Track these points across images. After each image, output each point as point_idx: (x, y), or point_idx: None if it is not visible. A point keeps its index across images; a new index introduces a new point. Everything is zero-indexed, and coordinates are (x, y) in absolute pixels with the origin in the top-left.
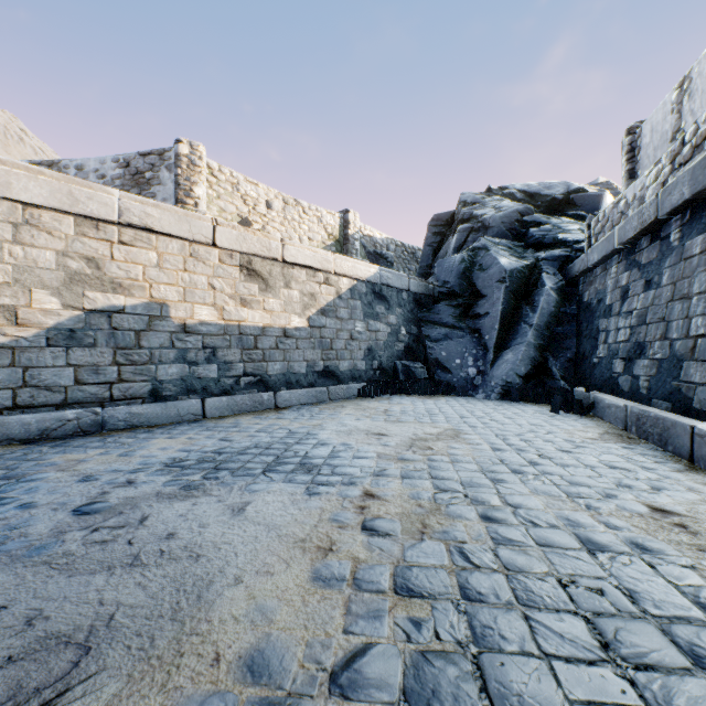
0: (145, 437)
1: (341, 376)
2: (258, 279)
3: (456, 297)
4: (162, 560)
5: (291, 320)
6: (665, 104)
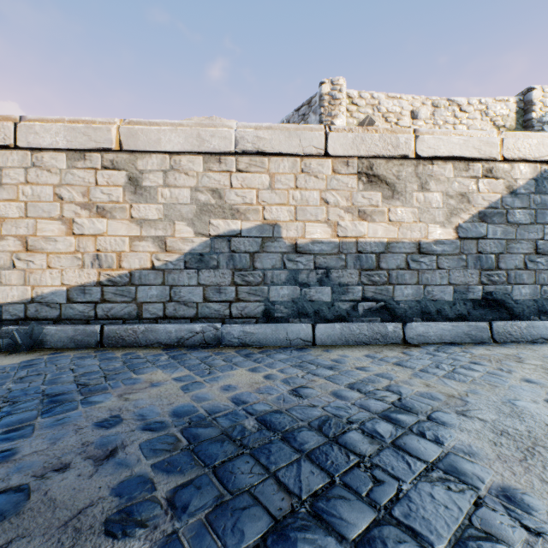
0: (235, 362)
1: (515, 308)
2: (381, 185)
3: None
4: None
5: (429, 231)
6: None
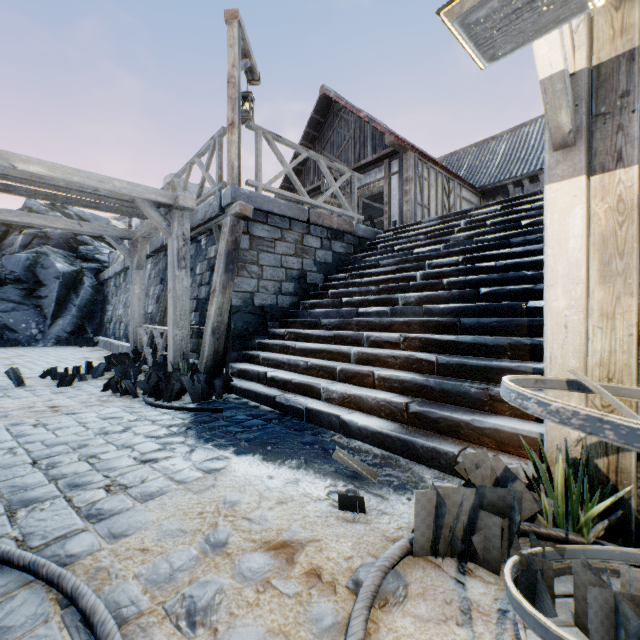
0: None
1: None
2: None
3: (23, 283)
4: None
5: None
6: None
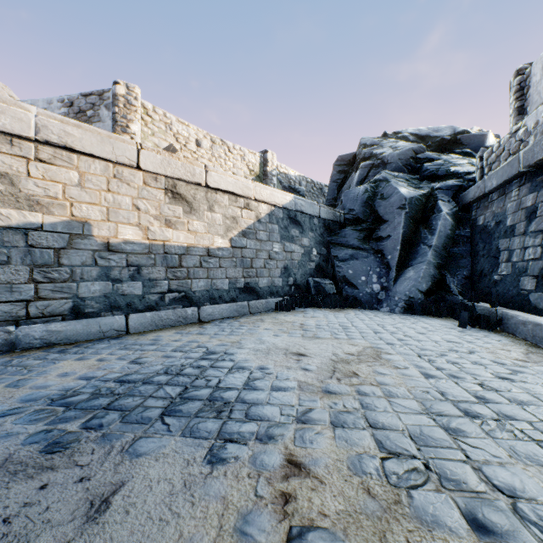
0: (54, 358)
1: (260, 292)
2: (183, 202)
3: (360, 222)
4: None
5: (214, 241)
6: None
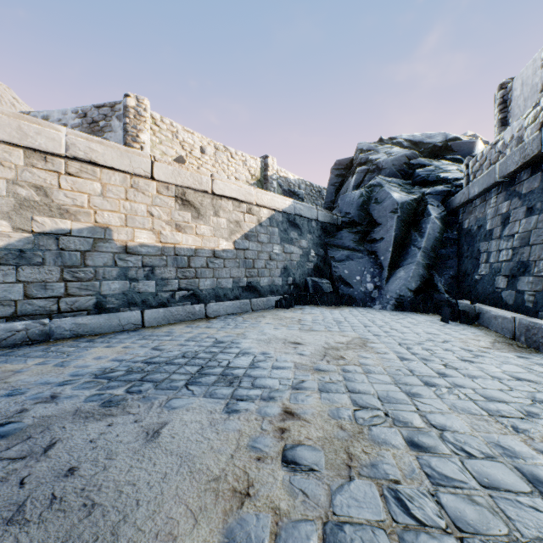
0: (85, 346)
1: (261, 290)
2: (191, 208)
3: (355, 225)
4: (48, 513)
5: (220, 243)
6: (535, 60)
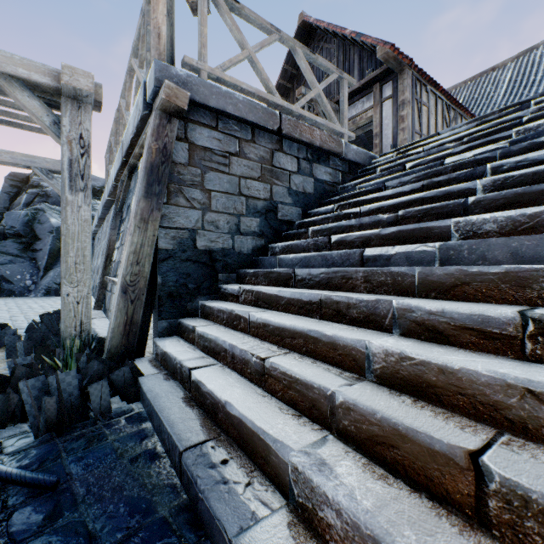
0: None
1: None
2: None
3: (21, 237)
4: None
5: None
6: None
